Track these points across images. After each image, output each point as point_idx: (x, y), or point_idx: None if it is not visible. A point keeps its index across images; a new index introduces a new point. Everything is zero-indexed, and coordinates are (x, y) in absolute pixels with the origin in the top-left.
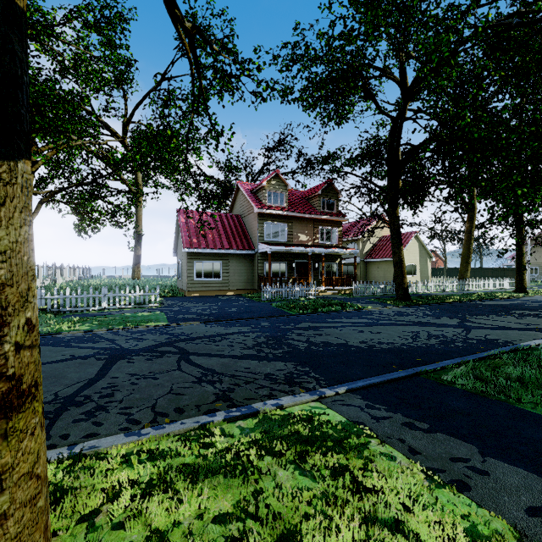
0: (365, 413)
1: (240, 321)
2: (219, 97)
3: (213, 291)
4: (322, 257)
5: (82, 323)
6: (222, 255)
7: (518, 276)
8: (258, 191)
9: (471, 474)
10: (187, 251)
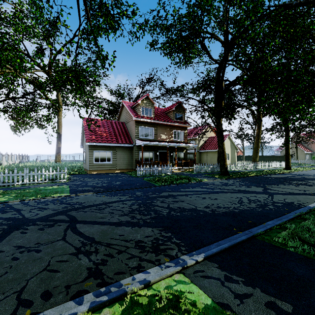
0: (227, 289)
1: (121, 191)
2: (105, 33)
3: (106, 170)
4: (175, 149)
5: (3, 195)
6: (112, 147)
7: (286, 160)
8: (135, 107)
9: None
10: (88, 144)
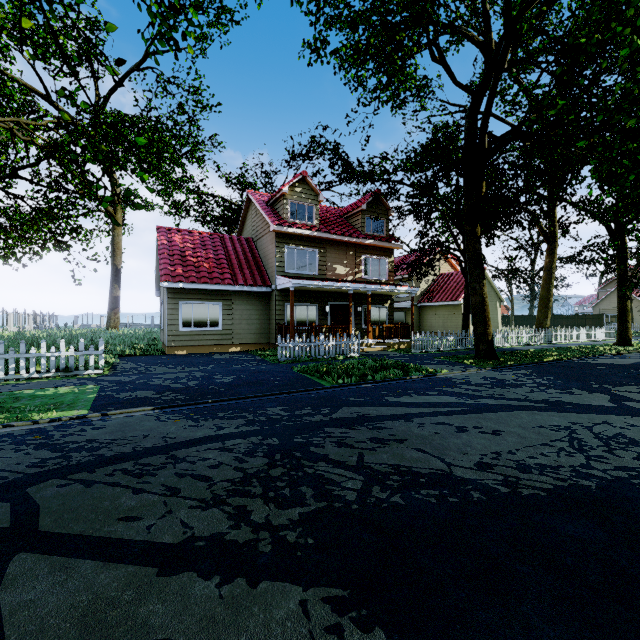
0: None
1: (230, 403)
2: None
3: (209, 347)
4: (367, 298)
5: None
6: (222, 293)
7: (621, 324)
8: (277, 202)
9: None
10: (166, 285)
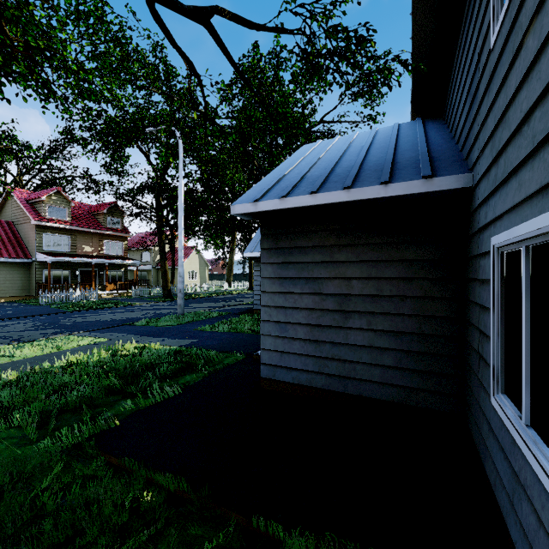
0: (87, 334)
1: (18, 318)
2: None
3: None
4: (106, 267)
5: None
6: None
7: (250, 280)
8: (36, 203)
9: (109, 336)
10: None
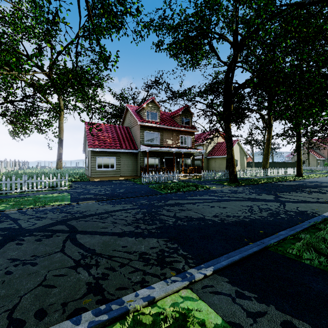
0: (238, 307)
1: (125, 199)
2: (108, 32)
3: (110, 177)
4: (182, 155)
5: (0, 203)
6: (115, 153)
7: (298, 167)
8: (140, 111)
9: None
10: (91, 149)
